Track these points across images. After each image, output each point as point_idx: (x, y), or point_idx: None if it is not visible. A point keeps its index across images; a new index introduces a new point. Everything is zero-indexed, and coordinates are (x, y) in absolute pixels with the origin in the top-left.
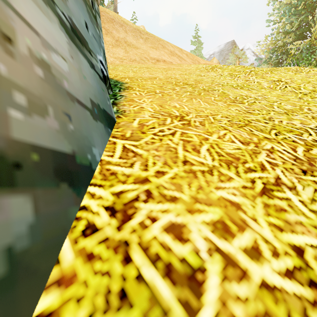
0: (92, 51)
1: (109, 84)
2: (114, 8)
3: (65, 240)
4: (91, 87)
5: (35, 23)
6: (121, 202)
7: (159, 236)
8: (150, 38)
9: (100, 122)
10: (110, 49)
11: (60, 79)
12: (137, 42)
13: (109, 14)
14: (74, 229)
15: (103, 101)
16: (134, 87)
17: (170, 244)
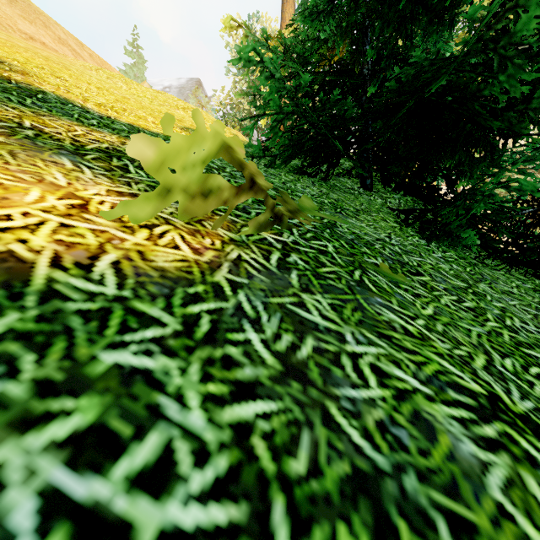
0: None
1: None
2: None
3: None
4: None
5: None
6: None
7: None
8: (22, 3)
9: None
10: None
11: None
12: None
13: None
14: None
15: None
16: None
17: None
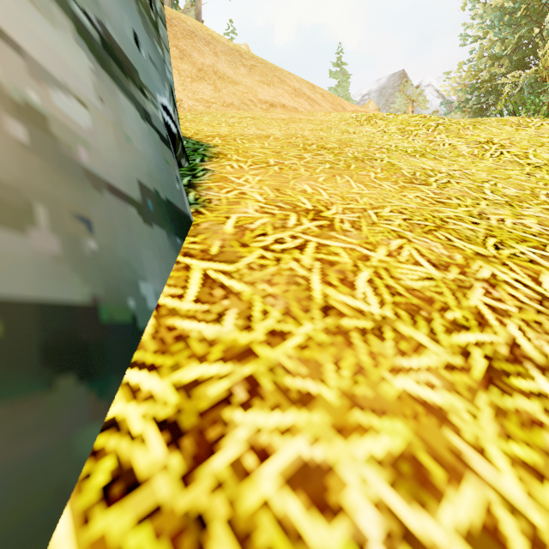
0: (146, 88)
1: (182, 150)
2: (196, 14)
3: (62, 515)
4: (142, 158)
5: (15, 27)
6: (193, 409)
7: (274, 500)
8: (259, 66)
9: (158, 227)
10: (188, 84)
11: (69, 144)
12: (236, 72)
13: (187, 23)
14: (86, 483)
15: (167, 184)
16: (230, 154)
17: (300, 522)
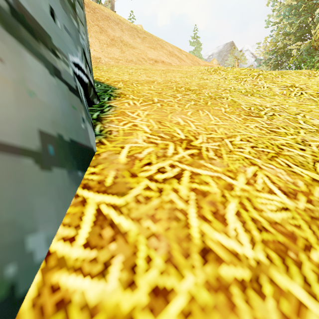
0: (59, 50)
1: (94, 93)
2: (111, 7)
3: None
4: (46, 108)
5: None
6: None
7: None
8: (148, 37)
9: (59, 168)
10: (105, 48)
11: None
12: (134, 41)
13: (104, 11)
14: None
15: (72, 126)
16: (128, 94)
17: None
